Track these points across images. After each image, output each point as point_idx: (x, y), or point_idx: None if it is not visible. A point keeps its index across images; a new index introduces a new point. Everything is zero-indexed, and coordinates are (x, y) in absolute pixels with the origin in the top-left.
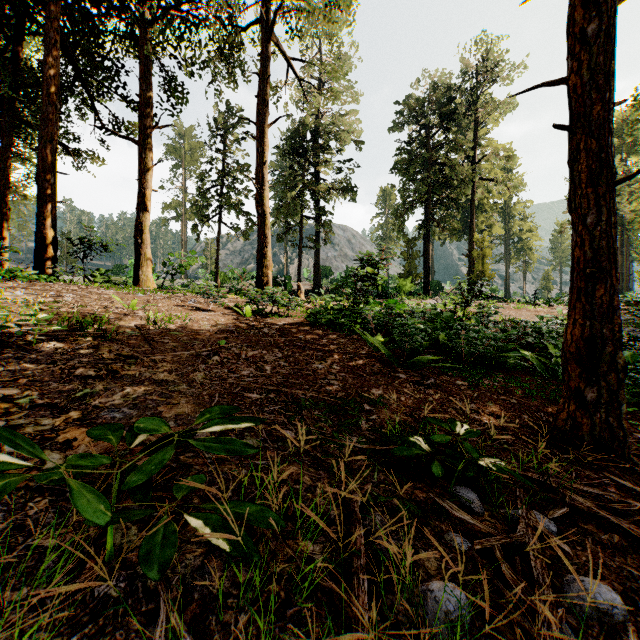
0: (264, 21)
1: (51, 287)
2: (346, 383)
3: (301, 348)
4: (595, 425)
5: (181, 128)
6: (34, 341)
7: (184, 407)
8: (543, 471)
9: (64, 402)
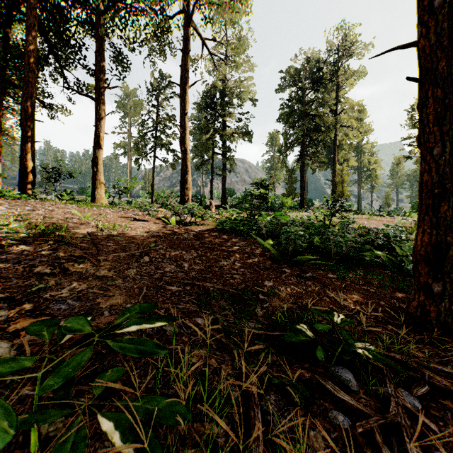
0: (186, 12)
1: (29, 203)
2: (245, 277)
3: (211, 249)
4: (440, 312)
5: (127, 90)
6: (6, 245)
7: (118, 298)
8: (405, 354)
9: (20, 296)
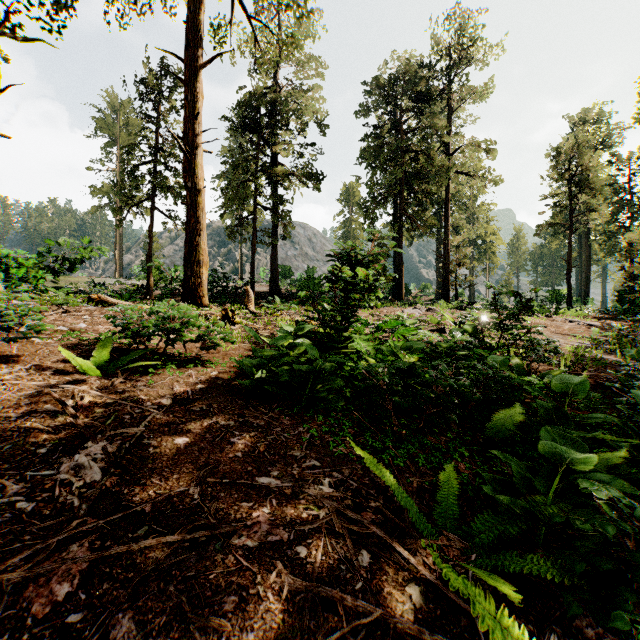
0: None
1: None
2: None
3: None
4: None
5: (115, 100)
6: None
7: None
8: None
9: None
